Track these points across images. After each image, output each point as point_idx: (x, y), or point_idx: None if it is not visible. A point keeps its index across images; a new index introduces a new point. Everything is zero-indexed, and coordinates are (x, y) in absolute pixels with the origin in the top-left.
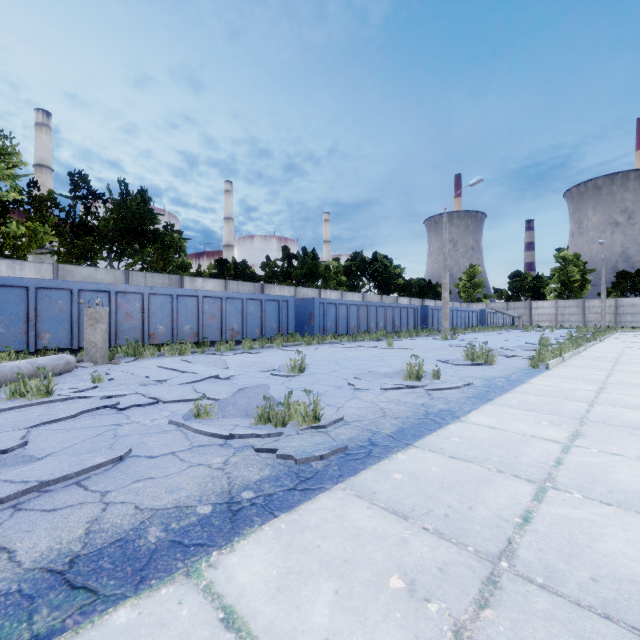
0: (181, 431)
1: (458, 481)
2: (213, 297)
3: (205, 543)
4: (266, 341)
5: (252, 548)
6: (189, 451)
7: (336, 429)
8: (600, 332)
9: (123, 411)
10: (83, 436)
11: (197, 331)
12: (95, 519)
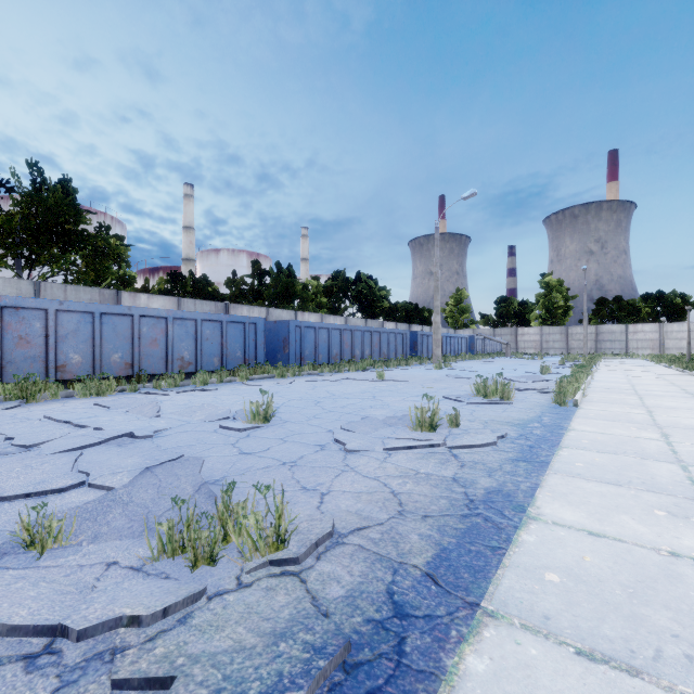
0: None
1: None
2: (155, 317)
3: None
4: (226, 373)
5: None
6: None
7: (320, 562)
8: (592, 359)
9: None
10: None
11: (131, 361)
12: None
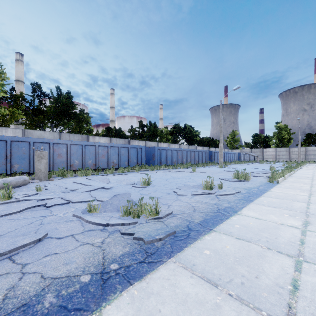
0: (79, 220)
1: (245, 256)
2: (103, 146)
3: (82, 308)
4: (130, 168)
5: (114, 313)
6: (82, 234)
7: (168, 219)
8: (299, 164)
9: (49, 208)
10: (22, 224)
11: (95, 163)
12: (12, 286)
